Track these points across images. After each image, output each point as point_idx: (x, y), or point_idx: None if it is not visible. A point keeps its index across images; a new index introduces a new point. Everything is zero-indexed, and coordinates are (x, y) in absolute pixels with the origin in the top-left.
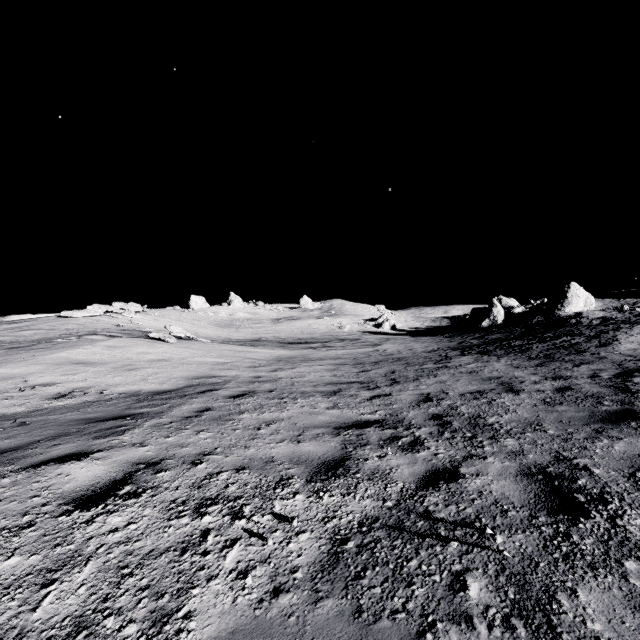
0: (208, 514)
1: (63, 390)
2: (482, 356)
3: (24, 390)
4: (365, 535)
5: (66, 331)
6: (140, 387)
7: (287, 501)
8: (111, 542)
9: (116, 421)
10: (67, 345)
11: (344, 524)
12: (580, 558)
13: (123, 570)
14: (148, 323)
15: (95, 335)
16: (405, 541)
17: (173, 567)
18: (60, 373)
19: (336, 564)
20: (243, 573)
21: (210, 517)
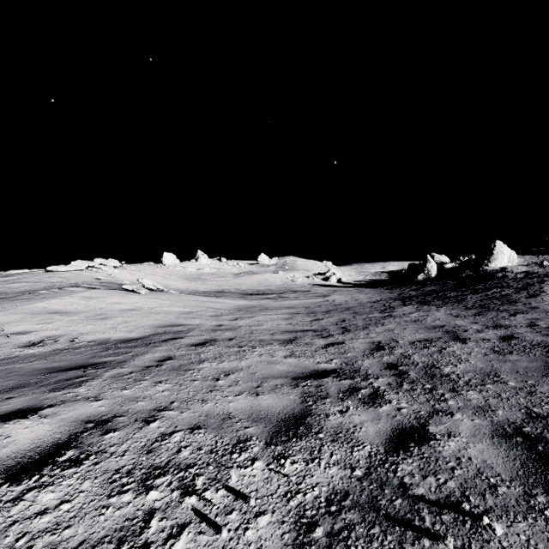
0: (155, 488)
1: (36, 338)
2: (422, 306)
3: None
4: (335, 518)
5: (51, 283)
6: (109, 335)
7: (245, 470)
8: (35, 530)
9: (78, 371)
10: (47, 296)
11: (310, 501)
12: None
13: None
14: (125, 277)
15: (75, 287)
16: (384, 529)
17: None
18: (36, 322)
19: None
20: None
21: (157, 492)
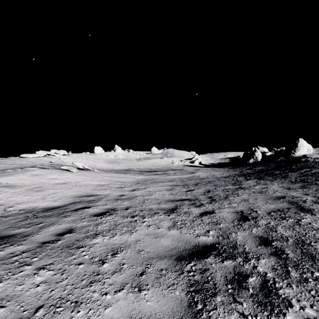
0: None
1: None
2: (259, 180)
3: None
4: None
5: (19, 165)
6: (38, 204)
7: None
8: None
9: None
10: (8, 174)
11: None
12: None
13: None
14: (69, 161)
15: (33, 167)
16: None
17: None
18: None
19: None
20: None
21: None
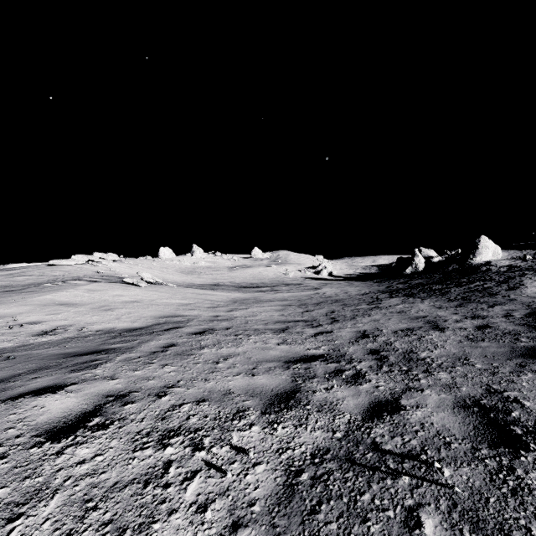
0: (170, 445)
1: (47, 328)
2: (408, 298)
3: (13, 328)
4: (318, 467)
5: (53, 277)
6: (114, 325)
7: (244, 432)
8: (78, 474)
9: (91, 356)
10: (53, 289)
11: (297, 455)
12: (528, 493)
13: (87, 503)
14: (123, 270)
15: (78, 280)
16: (356, 473)
17: (136, 500)
18: (45, 313)
19: (292, 497)
20: (203, 506)
21: (172, 448)
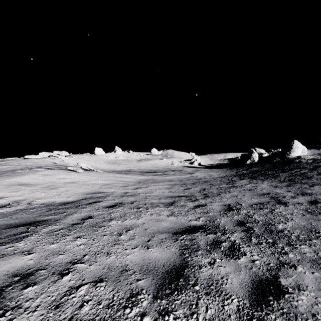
0: None
1: (6, 202)
2: (252, 180)
3: None
4: None
5: (25, 166)
6: (54, 199)
7: None
8: None
9: (24, 227)
10: (20, 174)
11: None
12: None
13: None
14: (71, 162)
15: (39, 168)
16: None
17: None
18: (9, 191)
19: None
20: None
21: None
